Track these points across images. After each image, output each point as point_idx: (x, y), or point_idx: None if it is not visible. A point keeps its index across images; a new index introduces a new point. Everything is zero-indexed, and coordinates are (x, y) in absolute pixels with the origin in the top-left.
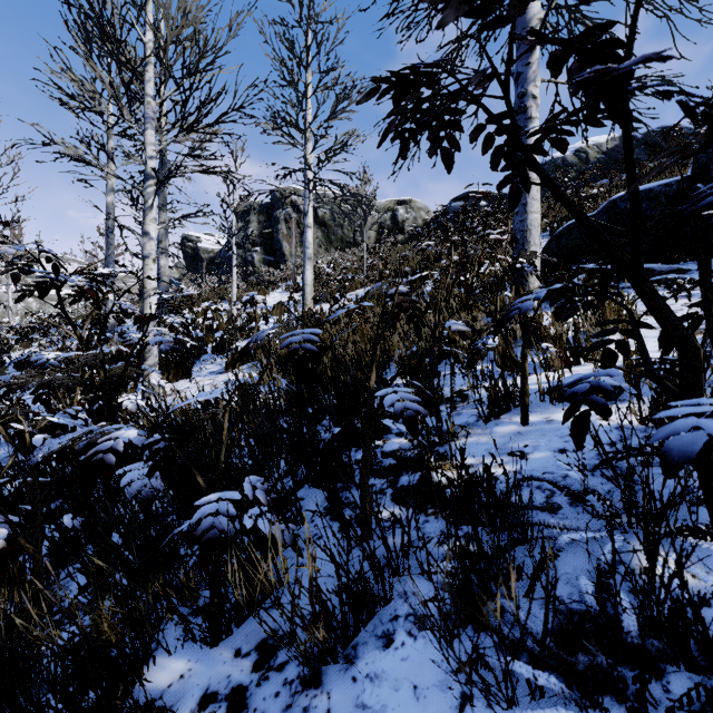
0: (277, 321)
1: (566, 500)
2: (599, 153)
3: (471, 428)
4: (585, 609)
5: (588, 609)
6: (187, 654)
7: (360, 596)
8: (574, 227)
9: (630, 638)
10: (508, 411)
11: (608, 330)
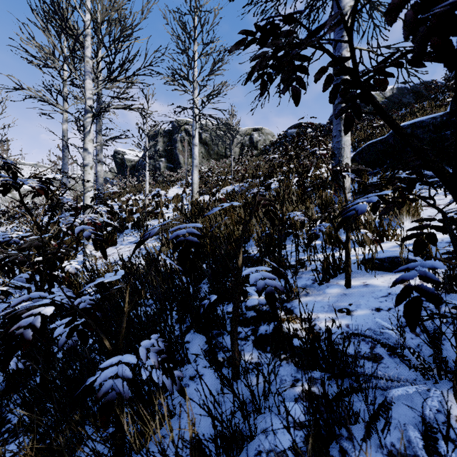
0: (175, 207)
1: (386, 352)
2: (383, 98)
3: (309, 289)
4: (413, 455)
5: None
6: None
7: (231, 438)
8: (371, 146)
9: None
10: (335, 276)
11: (422, 225)
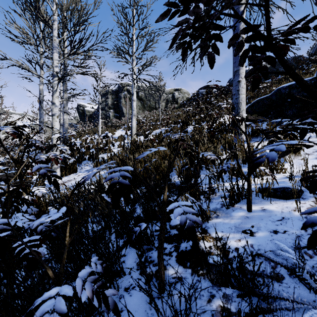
0: (119, 144)
1: (286, 272)
2: None
3: (219, 211)
4: None
5: None
6: None
7: None
8: (259, 101)
9: None
10: (238, 202)
11: None
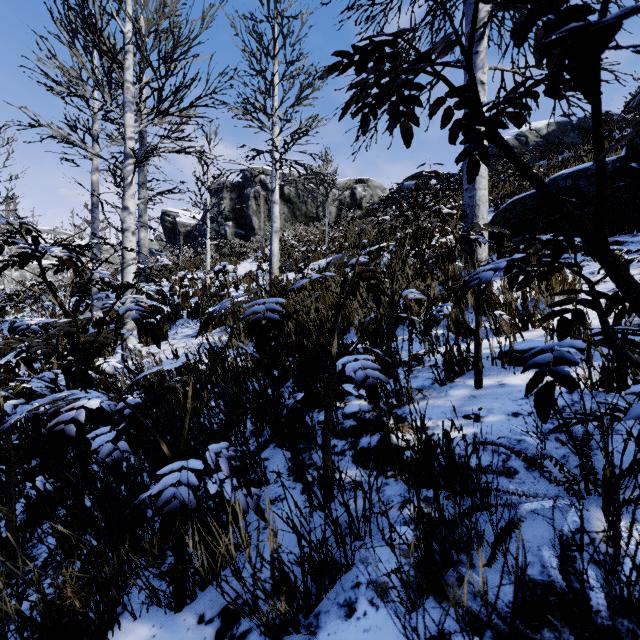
0: (247, 288)
1: (522, 464)
2: (538, 137)
3: (427, 391)
4: (548, 581)
5: (554, 585)
6: (152, 619)
7: (322, 564)
8: (517, 203)
9: (599, 619)
10: (462, 375)
11: (565, 299)
